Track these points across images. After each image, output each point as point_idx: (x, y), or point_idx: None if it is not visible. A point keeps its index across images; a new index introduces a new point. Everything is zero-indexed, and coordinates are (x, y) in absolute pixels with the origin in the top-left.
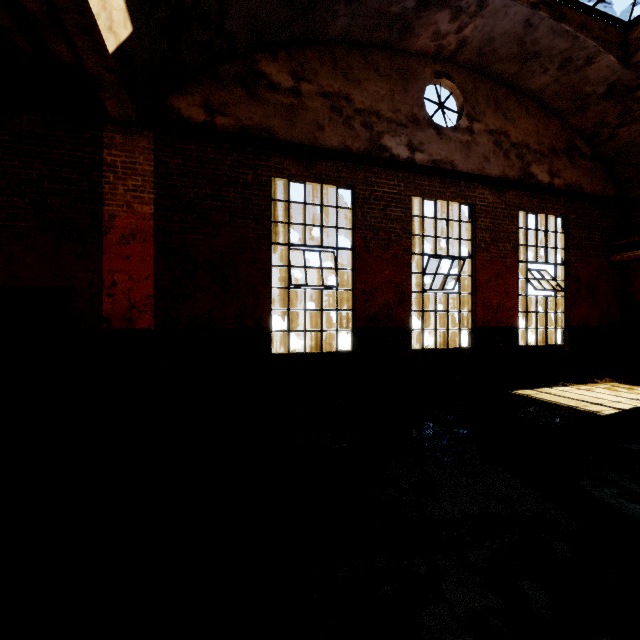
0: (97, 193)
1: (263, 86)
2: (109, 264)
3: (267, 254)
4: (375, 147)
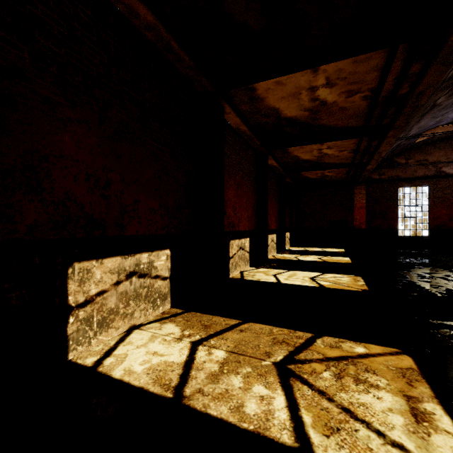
0: (353, 199)
1: (395, 165)
2: (355, 214)
3: (397, 209)
4: (438, 172)
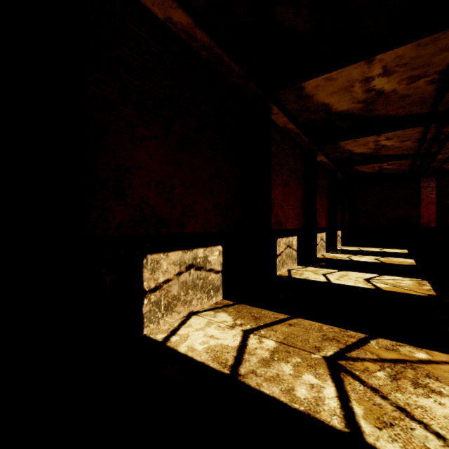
0: (418, 194)
1: None
2: (422, 211)
3: None
4: None
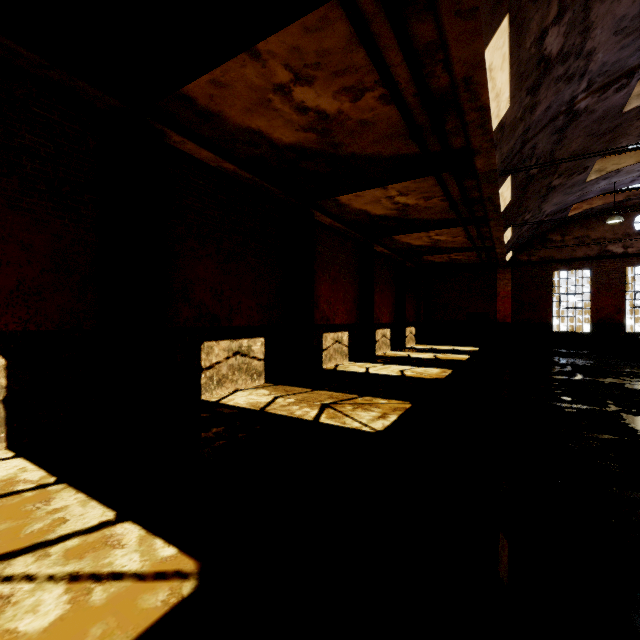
0: (495, 286)
1: (549, 243)
2: (498, 305)
3: (550, 298)
4: (602, 252)
